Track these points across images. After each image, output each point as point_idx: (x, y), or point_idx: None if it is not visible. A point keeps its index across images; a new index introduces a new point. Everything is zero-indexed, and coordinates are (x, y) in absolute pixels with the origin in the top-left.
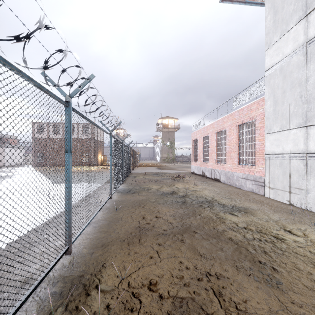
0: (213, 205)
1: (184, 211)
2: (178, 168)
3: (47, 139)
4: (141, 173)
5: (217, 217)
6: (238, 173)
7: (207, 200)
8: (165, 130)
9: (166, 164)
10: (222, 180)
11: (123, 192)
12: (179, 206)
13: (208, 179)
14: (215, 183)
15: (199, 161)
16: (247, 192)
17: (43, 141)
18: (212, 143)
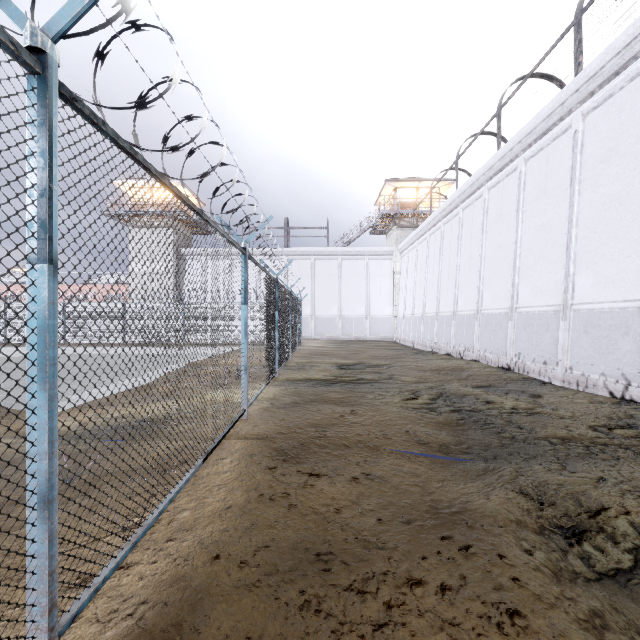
0: None
1: None
2: None
3: None
4: None
5: None
6: None
7: None
8: None
9: None
10: None
11: None
12: None
13: None
14: None
15: None
16: None
17: None
18: None
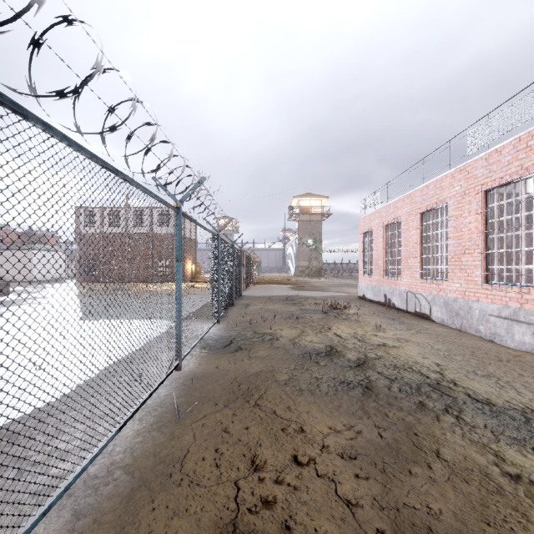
0: (460, 405)
1: (380, 433)
2: (331, 286)
3: (100, 236)
4: (259, 296)
5: (507, 473)
6: (485, 305)
7: (429, 380)
8: (304, 217)
9: (306, 278)
10: (437, 318)
11: (215, 347)
12: (360, 405)
13: (401, 314)
14: (422, 325)
15: (377, 275)
16: (523, 355)
17: (93, 238)
18: (410, 236)
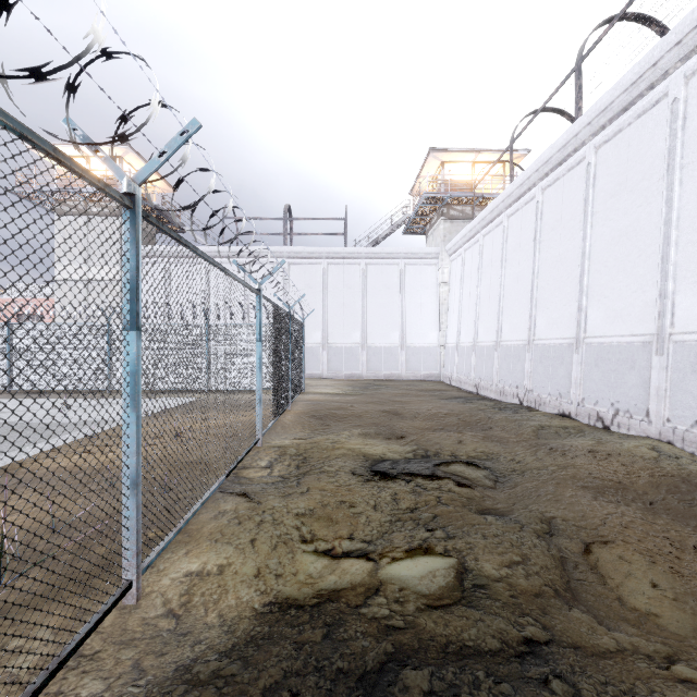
0: None
1: None
2: None
3: None
4: None
5: None
6: None
7: None
8: None
9: None
10: None
11: None
12: None
13: None
14: None
15: None
16: None
17: None
18: None
